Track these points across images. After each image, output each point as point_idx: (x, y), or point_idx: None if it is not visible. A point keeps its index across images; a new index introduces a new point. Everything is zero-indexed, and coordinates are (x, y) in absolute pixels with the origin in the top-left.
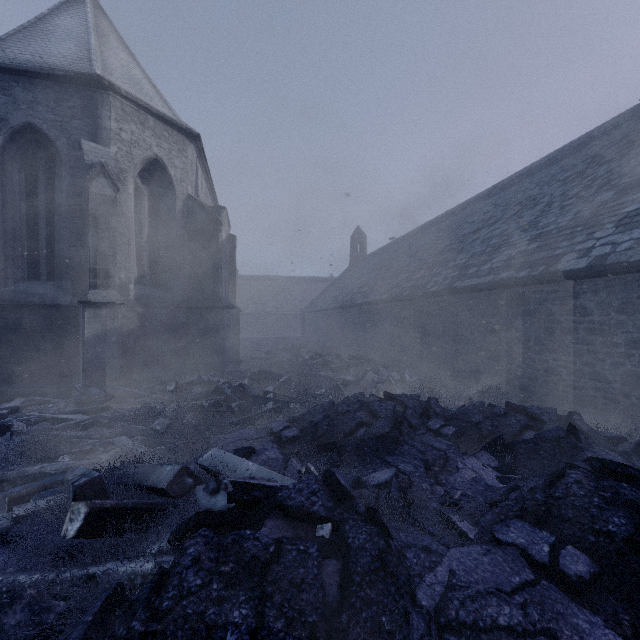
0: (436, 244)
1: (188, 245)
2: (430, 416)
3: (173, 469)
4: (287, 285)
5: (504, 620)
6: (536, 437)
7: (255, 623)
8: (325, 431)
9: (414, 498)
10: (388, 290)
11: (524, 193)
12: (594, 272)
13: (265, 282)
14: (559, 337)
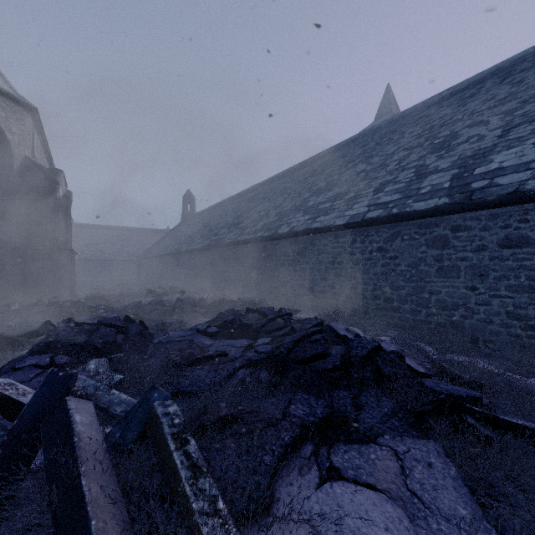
0: (237, 211)
1: (25, 198)
2: (196, 305)
3: (41, 323)
4: (124, 234)
5: (178, 339)
6: (239, 308)
7: (88, 338)
8: (133, 313)
9: (170, 329)
10: (203, 241)
11: (285, 184)
12: (289, 235)
13: (102, 231)
14: (279, 268)
